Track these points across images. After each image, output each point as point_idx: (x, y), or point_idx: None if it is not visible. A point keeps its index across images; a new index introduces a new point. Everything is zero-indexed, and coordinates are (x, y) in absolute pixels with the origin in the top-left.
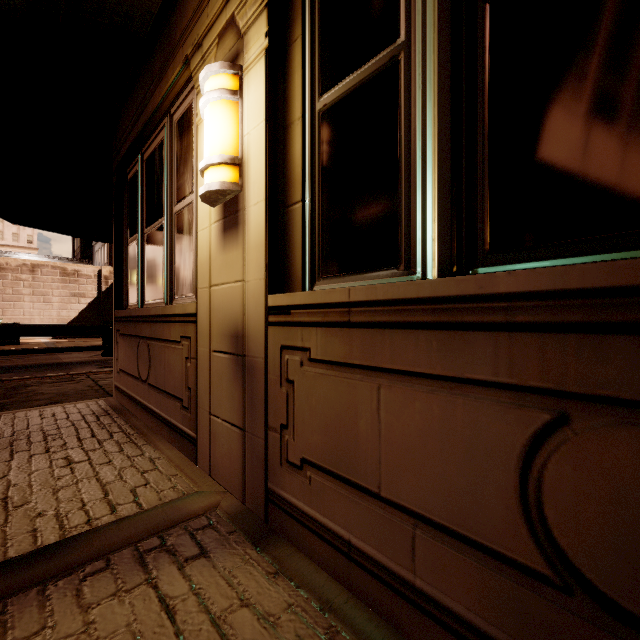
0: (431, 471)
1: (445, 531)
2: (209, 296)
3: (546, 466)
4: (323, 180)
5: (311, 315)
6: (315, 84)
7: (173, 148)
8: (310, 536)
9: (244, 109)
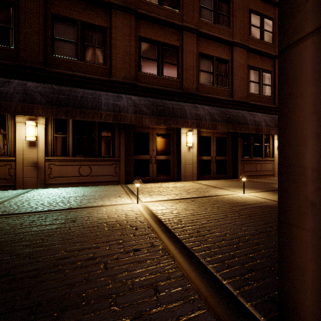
0: (72, 172)
1: (73, 176)
2: (23, 156)
3: (80, 169)
4: (55, 144)
5: (56, 160)
6: (54, 132)
7: None
8: (55, 185)
9: (38, 129)
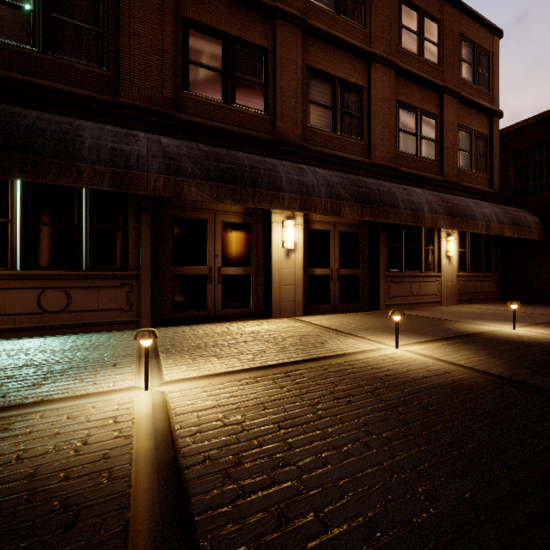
0: (20, 305)
1: (23, 314)
2: None
3: (42, 298)
4: None
5: None
6: None
7: None
8: None
9: None
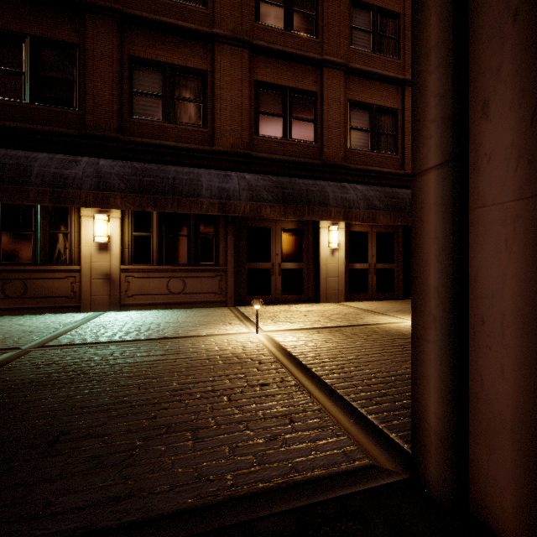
0: (158, 288)
1: (159, 294)
2: (90, 265)
3: (169, 284)
4: (135, 247)
5: (135, 270)
6: (132, 229)
7: (47, 208)
8: (135, 307)
9: (111, 225)
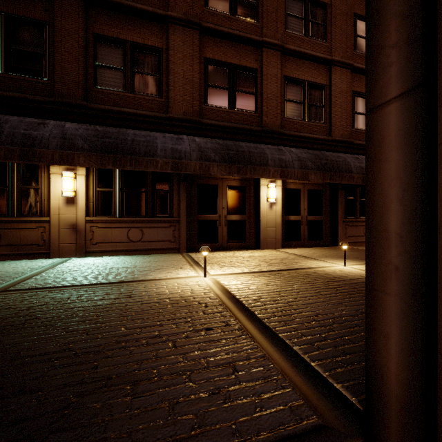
0: (119, 237)
1: (120, 242)
2: (59, 216)
3: (129, 233)
4: (98, 201)
5: (99, 221)
6: (96, 185)
7: (19, 166)
8: (98, 253)
9: (77, 181)
